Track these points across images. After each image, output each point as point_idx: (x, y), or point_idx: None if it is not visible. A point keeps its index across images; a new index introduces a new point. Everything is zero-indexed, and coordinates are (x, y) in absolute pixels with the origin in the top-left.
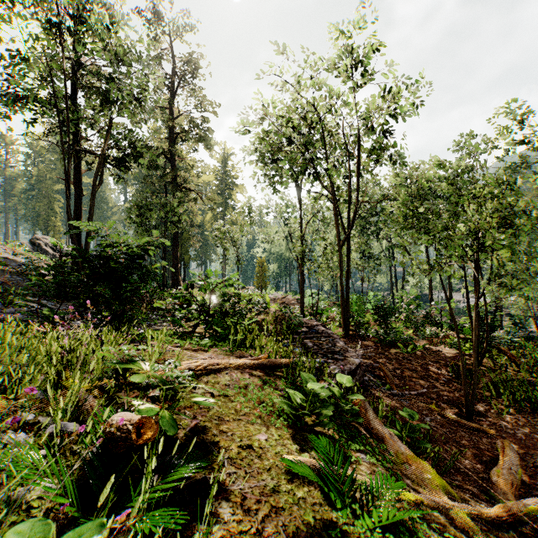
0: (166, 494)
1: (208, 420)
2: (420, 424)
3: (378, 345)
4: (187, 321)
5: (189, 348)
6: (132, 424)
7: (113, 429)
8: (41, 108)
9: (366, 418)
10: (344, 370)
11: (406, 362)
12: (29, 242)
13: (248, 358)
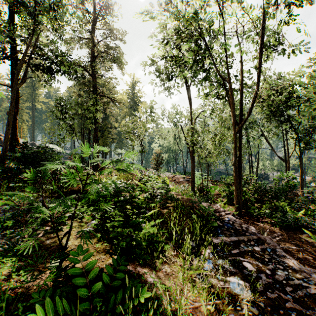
0: None
1: None
2: None
3: (279, 229)
4: (8, 257)
5: None
6: None
7: None
8: None
9: None
10: None
11: None
12: None
13: None
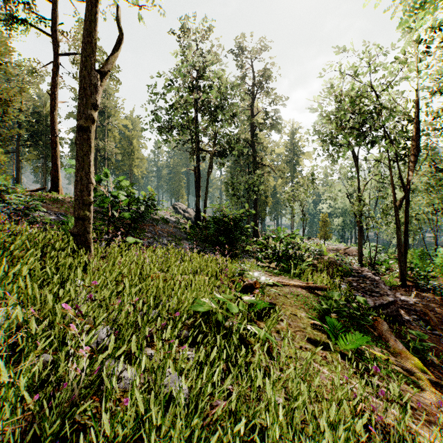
0: (261, 313)
1: (276, 302)
2: (428, 343)
3: (438, 298)
4: (265, 259)
5: (267, 274)
6: (253, 281)
7: (248, 282)
8: (181, 130)
9: (380, 329)
10: (364, 296)
11: None
12: (172, 207)
13: (301, 282)
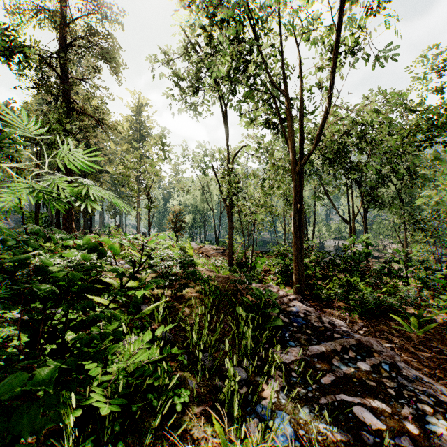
0: None
1: None
2: None
3: (358, 317)
4: None
5: None
6: None
7: None
8: None
9: None
10: None
11: (444, 360)
12: None
13: None
